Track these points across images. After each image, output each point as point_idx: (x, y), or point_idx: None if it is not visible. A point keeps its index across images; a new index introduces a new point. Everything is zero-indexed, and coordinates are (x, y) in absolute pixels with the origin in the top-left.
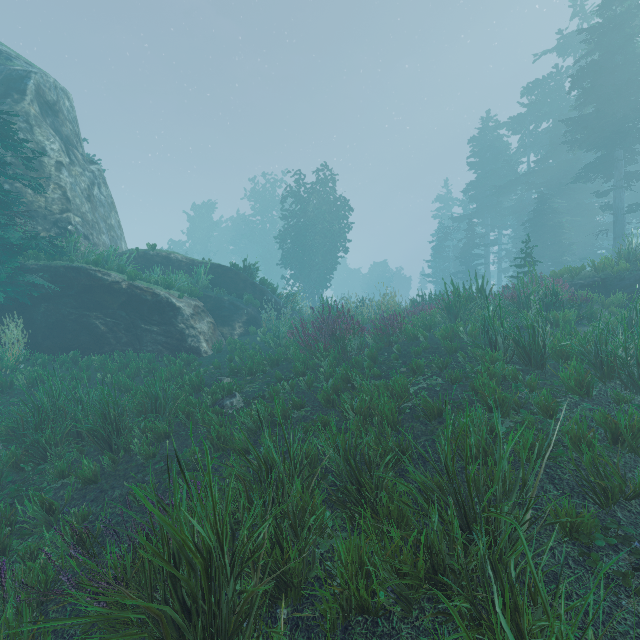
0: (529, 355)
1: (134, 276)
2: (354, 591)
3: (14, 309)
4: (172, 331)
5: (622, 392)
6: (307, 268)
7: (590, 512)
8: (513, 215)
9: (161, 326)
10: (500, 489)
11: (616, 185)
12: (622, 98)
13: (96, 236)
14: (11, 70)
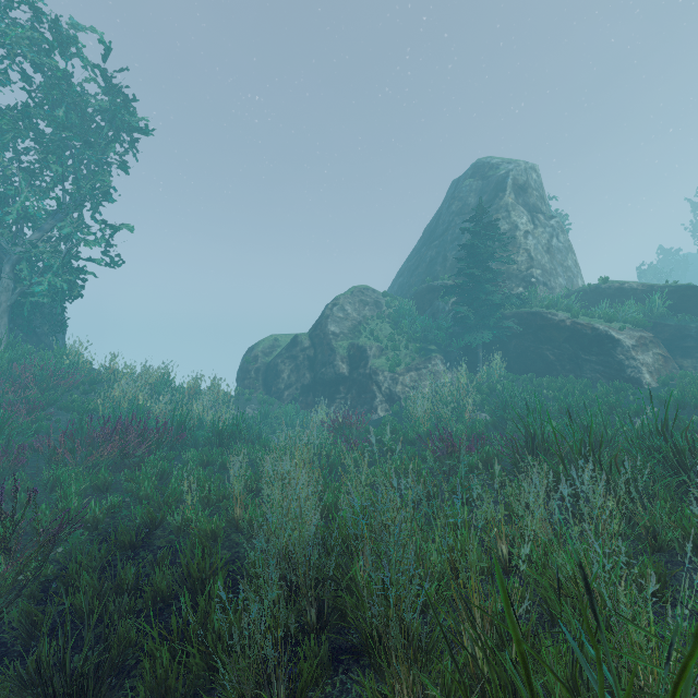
0: None
1: (576, 314)
2: None
3: (498, 344)
4: (610, 361)
5: None
6: None
7: None
8: None
9: (599, 357)
10: None
11: None
12: None
13: (553, 281)
14: (498, 177)
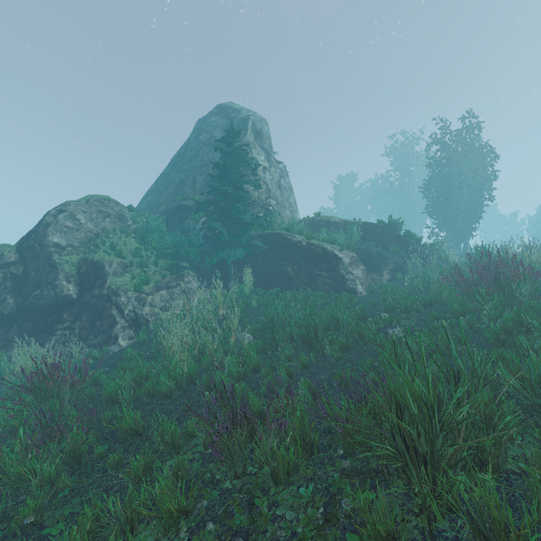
0: None
1: (310, 236)
2: None
3: (246, 261)
4: (336, 276)
5: None
6: (450, 218)
7: None
8: None
9: (328, 272)
10: None
11: None
12: None
13: (283, 212)
14: (240, 118)
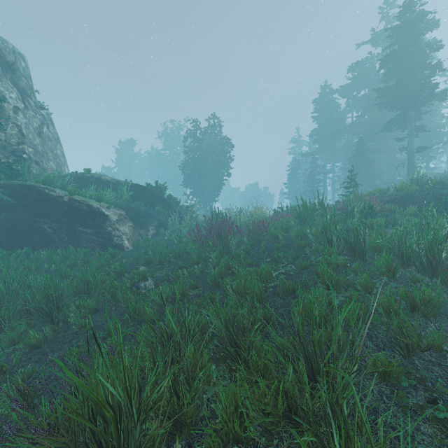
0: (354, 249)
1: (73, 192)
2: (231, 429)
3: None
4: (102, 232)
5: (416, 275)
6: (201, 187)
7: (398, 362)
8: (342, 153)
9: (94, 229)
10: (336, 348)
11: (409, 134)
12: (413, 76)
13: (45, 162)
14: None
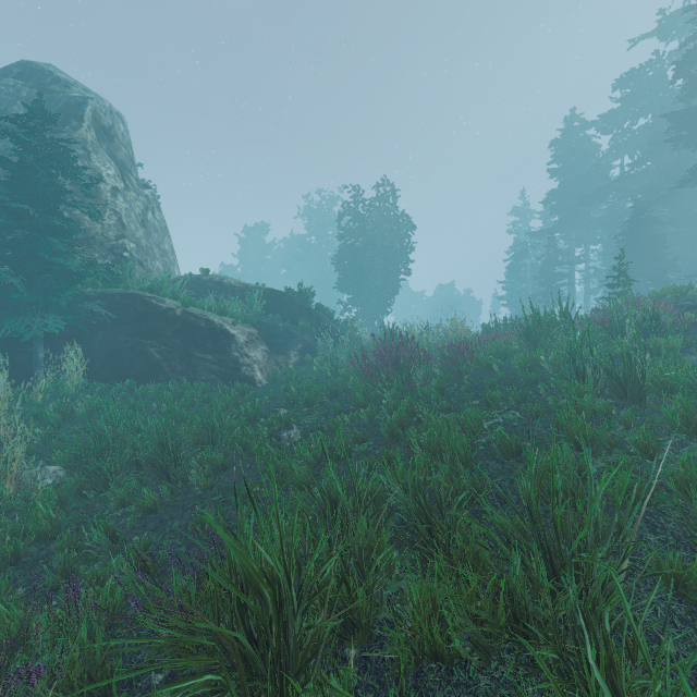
0: (624, 387)
1: (188, 303)
2: (427, 635)
3: (73, 337)
4: (226, 360)
5: None
6: (366, 292)
7: None
8: (603, 227)
9: (215, 354)
10: (591, 534)
11: None
12: None
13: (150, 262)
14: (69, 97)
